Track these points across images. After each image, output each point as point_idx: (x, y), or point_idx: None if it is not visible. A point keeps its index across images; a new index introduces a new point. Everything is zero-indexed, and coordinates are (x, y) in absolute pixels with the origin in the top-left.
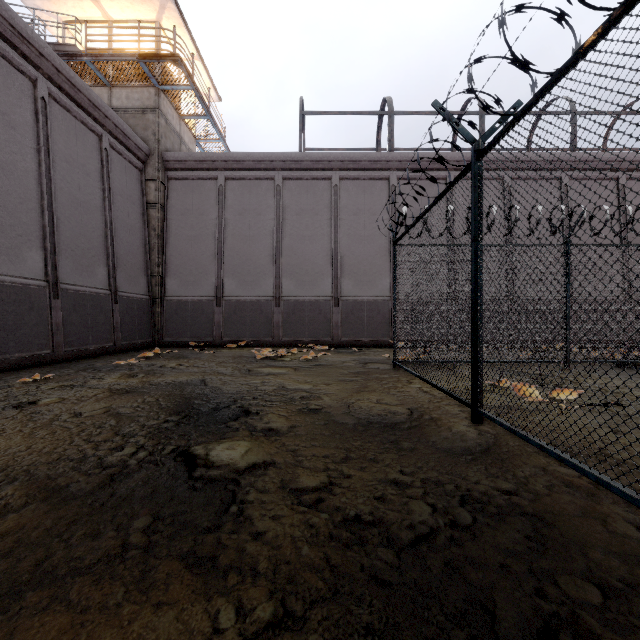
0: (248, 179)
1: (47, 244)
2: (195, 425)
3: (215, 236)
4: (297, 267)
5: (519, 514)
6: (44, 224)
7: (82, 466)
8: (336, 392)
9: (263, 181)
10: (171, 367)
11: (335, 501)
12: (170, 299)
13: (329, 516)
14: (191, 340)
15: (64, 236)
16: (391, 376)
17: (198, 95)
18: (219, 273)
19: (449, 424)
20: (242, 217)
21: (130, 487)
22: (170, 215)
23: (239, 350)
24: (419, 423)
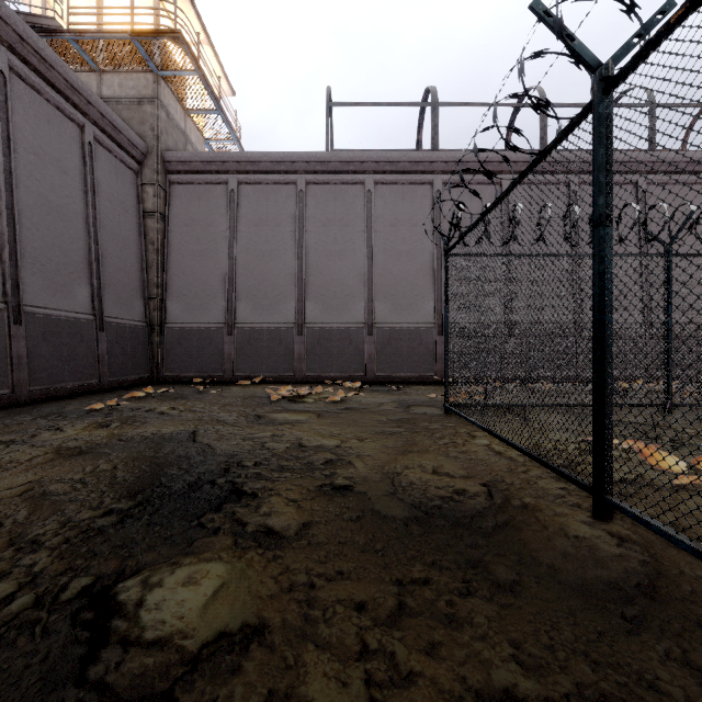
0: (265, 184)
1: (5, 256)
2: (149, 523)
3: (226, 251)
4: (323, 288)
5: None
6: (2, 230)
7: None
8: (373, 454)
9: (283, 186)
10: (160, 412)
11: None
12: (172, 326)
13: None
14: (197, 375)
15: (31, 247)
16: (445, 426)
17: (205, 83)
18: (230, 295)
19: (559, 521)
20: (258, 229)
21: None
22: (172, 226)
23: (253, 388)
24: (509, 518)
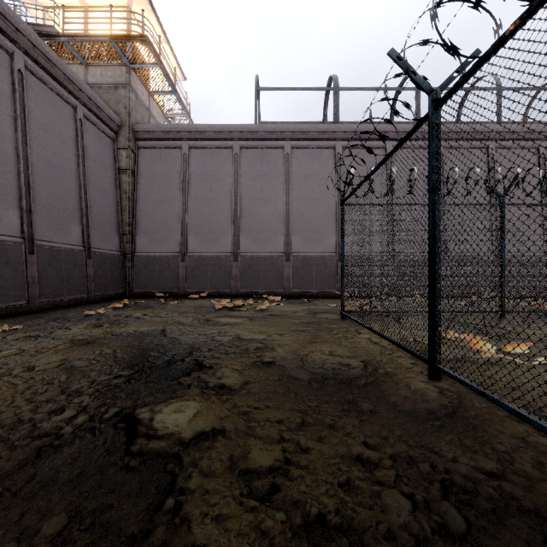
0: (209, 148)
1: (23, 204)
2: (146, 381)
3: (180, 199)
4: (253, 226)
5: (518, 512)
6: (20, 185)
7: (11, 435)
8: (289, 343)
9: (223, 150)
10: (136, 317)
11: (292, 491)
12: (140, 255)
13: (286, 517)
14: (158, 291)
15: (40, 197)
16: (340, 326)
17: (165, 73)
18: (183, 232)
19: (406, 380)
20: (204, 182)
21: (55, 467)
22: (140, 180)
23: (201, 300)
24: (375, 379)
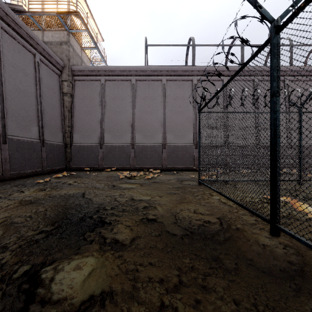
0: (117, 80)
1: None
2: (59, 237)
3: (99, 111)
4: (143, 127)
5: None
6: None
7: None
8: (166, 203)
9: (125, 81)
10: (69, 183)
11: None
12: (75, 145)
13: None
14: (86, 167)
15: (11, 108)
16: (198, 190)
17: (90, 35)
18: (101, 131)
19: (254, 236)
20: (114, 101)
21: None
22: (75, 100)
23: (111, 172)
24: (230, 235)
